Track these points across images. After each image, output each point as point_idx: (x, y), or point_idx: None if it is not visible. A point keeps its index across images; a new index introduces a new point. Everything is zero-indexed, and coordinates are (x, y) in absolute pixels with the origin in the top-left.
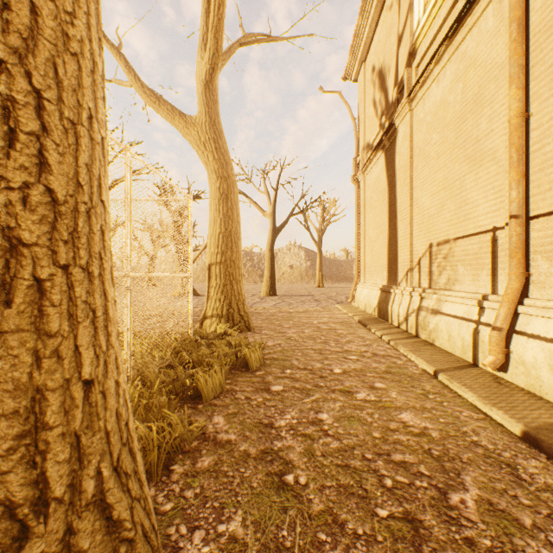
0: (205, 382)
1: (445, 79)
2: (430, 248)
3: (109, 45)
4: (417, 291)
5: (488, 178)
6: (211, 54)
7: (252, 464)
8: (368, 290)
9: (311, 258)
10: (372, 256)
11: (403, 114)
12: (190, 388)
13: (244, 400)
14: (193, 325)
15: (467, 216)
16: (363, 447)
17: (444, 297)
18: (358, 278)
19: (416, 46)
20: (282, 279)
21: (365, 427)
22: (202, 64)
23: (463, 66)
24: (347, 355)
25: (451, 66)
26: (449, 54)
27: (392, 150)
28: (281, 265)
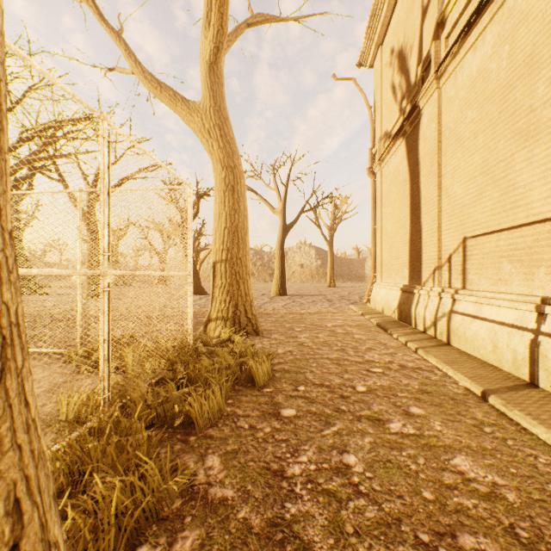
0: (199, 406)
1: (484, 45)
2: (464, 243)
3: (108, 29)
4: (448, 292)
5: (548, 154)
6: (215, 30)
7: (254, 547)
8: (386, 290)
9: (322, 257)
10: (391, 253)
11: (429, 93)
12: (182, 411)
13: (248, 430)
14: (197, 327)
15: (515, 203)
16: (412, 518)
17: (486, 300)
18: (374, 277)
19: (446, 14)
20: (293, 278)
21: (409, 480)
22: (206, 43)
23: (510, 24)
24: (370, 367)
25: (493, 27)
26: (491, 13)
27: (415, 136)
28: (291, 264)
